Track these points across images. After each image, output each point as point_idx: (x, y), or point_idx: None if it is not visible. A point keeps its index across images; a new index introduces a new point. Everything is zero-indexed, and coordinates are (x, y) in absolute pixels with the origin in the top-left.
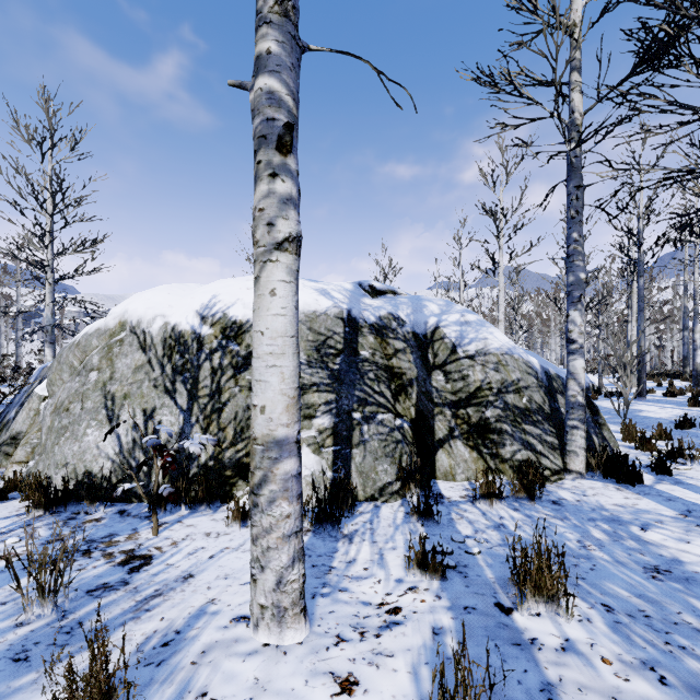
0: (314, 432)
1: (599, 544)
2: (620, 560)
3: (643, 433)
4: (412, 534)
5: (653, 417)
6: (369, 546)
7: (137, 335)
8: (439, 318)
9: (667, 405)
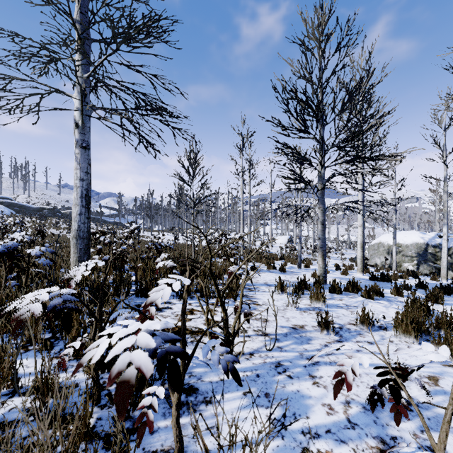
0: (413, 263)
1: None
2: None
3: None
4: None
5: None
6: None
7: (382, 245)
8: (452, 245)
9: None
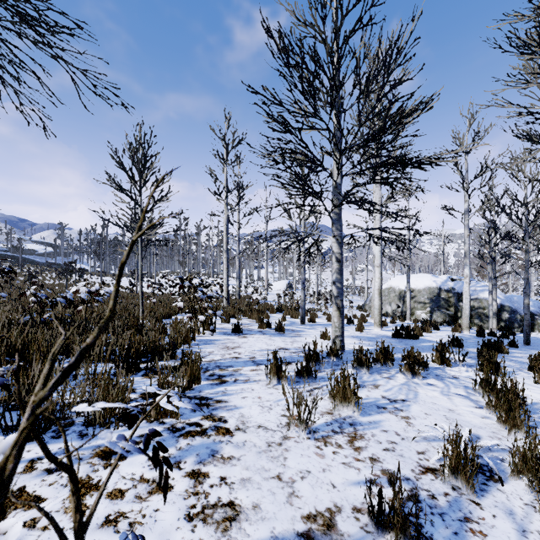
0: (426, 311)
1: None
2: None
3: None
4: None
5: None
6: None
7: (393, 290)
8: None
9: None
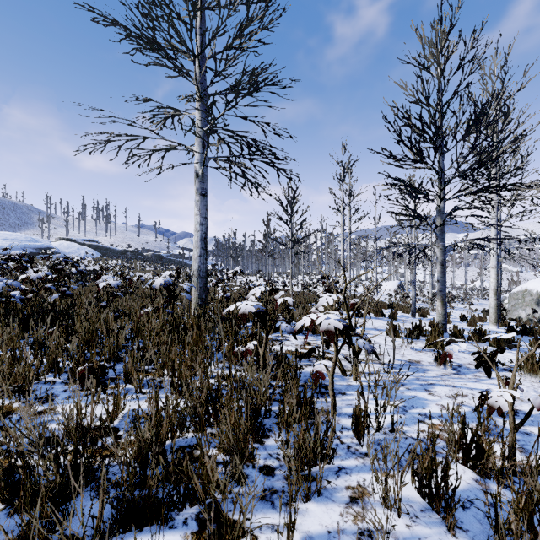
0: None
1: None
2: None
3: None
4: None
5: None
6: None
7: (529, 293)
8: None
9: None
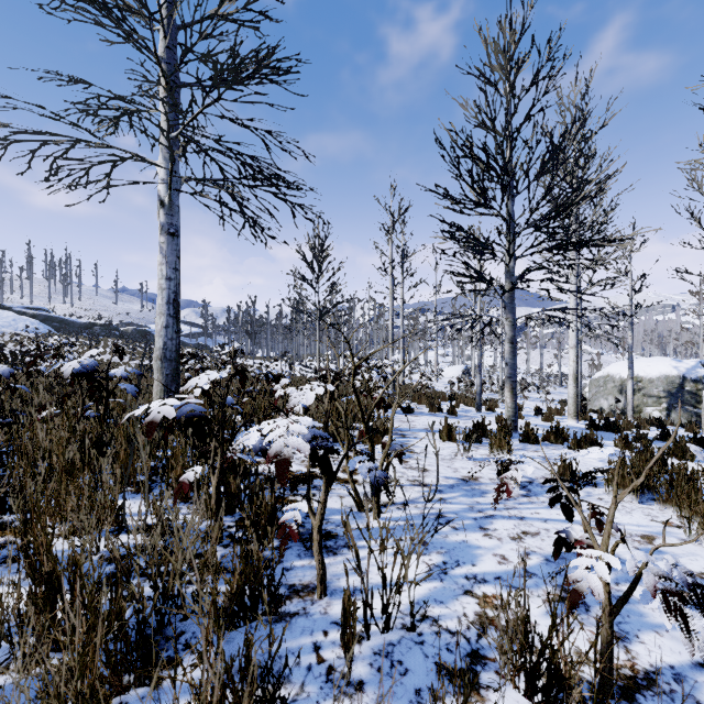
0: (661, 408)
1: None
2: None
3: None
4: None
5: None
6: None
7: (612, 378)
8: None
9: None
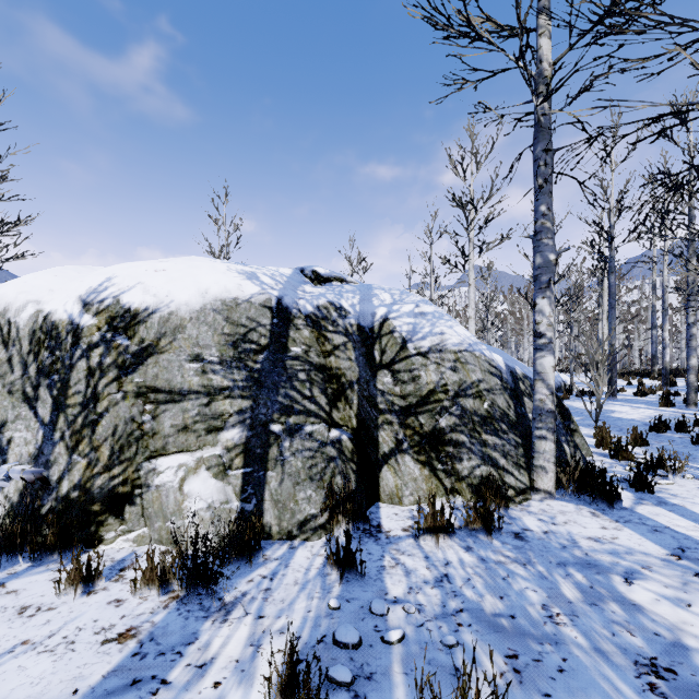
0: (220, 450)
1: (572, 611)
2: (601, 646)
3: (619, 440)
4: (321, 598)
5: (626, 418)
6: (248, 626)
7: None
8: (389, 309)
9: (639, 405)
